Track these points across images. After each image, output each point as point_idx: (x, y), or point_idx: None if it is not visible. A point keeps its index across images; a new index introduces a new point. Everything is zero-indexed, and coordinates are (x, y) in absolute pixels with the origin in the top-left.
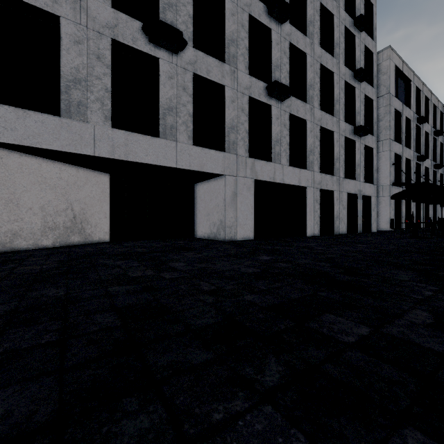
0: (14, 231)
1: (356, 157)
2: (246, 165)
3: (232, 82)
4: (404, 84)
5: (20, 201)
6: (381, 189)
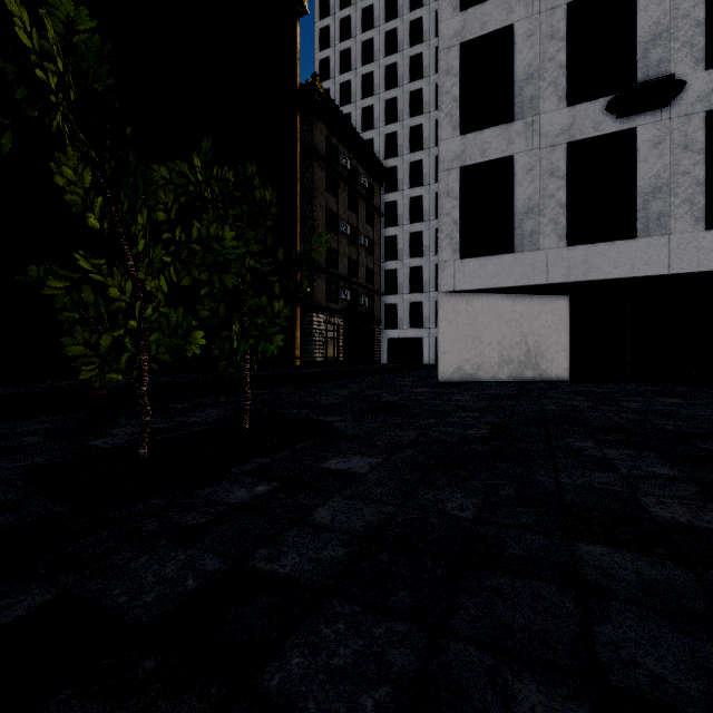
0: (478, 364)
1: None
2: None
3: None
4: None
5: (482, 337)
6: None
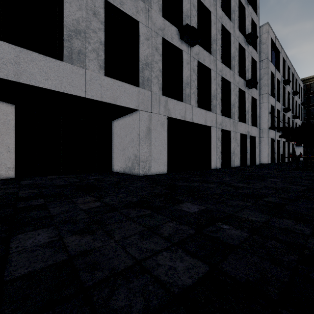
0: None
1: (246, 105)
2: (160, 102)
3: (147, 20)
4: (275, 54)
5: None
6: (261, 131)
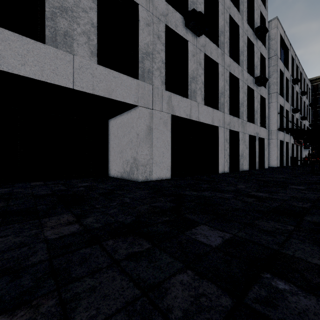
0: None
1: (255, 104)
2: (162, 98)
3: (147, 2)
4: (284, 51)
5: None
6: (270, 133)
